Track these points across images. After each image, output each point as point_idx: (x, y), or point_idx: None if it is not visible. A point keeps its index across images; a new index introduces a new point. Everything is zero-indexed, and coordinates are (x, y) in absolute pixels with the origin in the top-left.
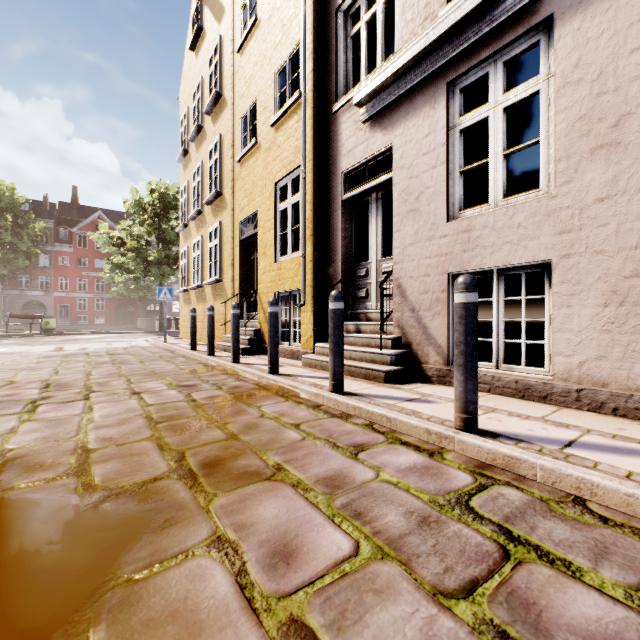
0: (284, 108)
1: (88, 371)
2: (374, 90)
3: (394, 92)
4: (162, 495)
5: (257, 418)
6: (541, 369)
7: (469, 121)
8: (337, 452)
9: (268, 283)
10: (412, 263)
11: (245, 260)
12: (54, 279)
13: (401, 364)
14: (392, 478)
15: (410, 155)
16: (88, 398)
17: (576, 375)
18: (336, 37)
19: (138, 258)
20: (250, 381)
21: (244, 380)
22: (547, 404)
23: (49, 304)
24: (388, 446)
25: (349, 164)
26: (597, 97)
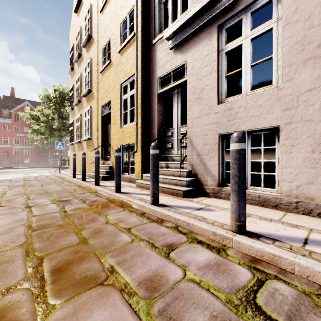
0: (125, 42)
1: (4, 191)
2: (176, 30)
3: (187, 31)
4: (6, 310)
5: (103, 224)
6: (273, 189)
7: (231, 47)
8: (155, 252)
9: (117, 140)
10: (198, 128)
11: (104, 127)
12: None
13: (192, 186)
14: (195, 277)
15: (196, 67)
16: None
17: (295, 193)
18: (155, 2)
19: (47, 126)
20: (104, 196)
21: (100, 196)
22: (278, 210)
23: None
24: (189, 245)
25: (162, 73)
26: (308, 29)
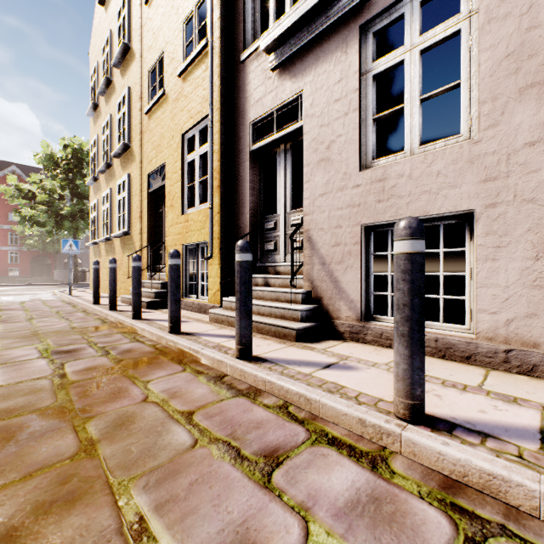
0: (191, 56)
1: None
2: (283, 33)
3: (304, 36)
4: None
5: (137, 404)
6: (461, 326)
7: (383, 65)
8: (241, 472)
9: (175, 235)
10: (323, 214)
11: (154, 213)
12: None
13: (312, 320)
14: (330, 539)
15: (321, 102)
16: None
17: (503, 334)
18: None
19: (50, 211)
20: (147, 342)
21: (141, 340)
22: (471, 365)
23: None
24: (312, 450)
25: (257, 114)
26: (527, 32)
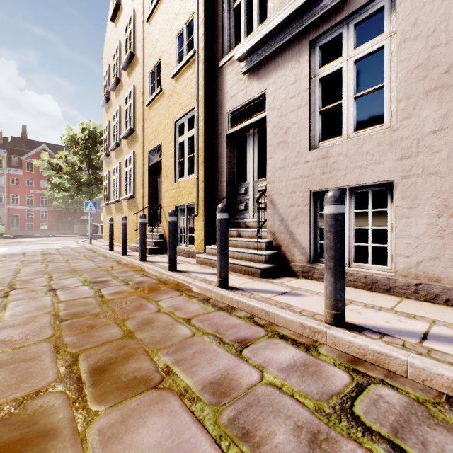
0: (182, 63)
1: (18, 269)
2: (252, 47)
3: (267, 49)
4: (38, 416)
5: (154, 313)
6: (384, 267)
7: (327, 71)
8: (223, 349)
9: (170, 199)
10: (281, 183)
11: (152, 181)
12: (7, 195)
13: (273, 262)
14: (276, 380)
15: (280, 98)
16: (7, 296)
17: (414, 272)
18: (222, 8)
19: (72, 180)
20: (153, 277)
21: (148, 276)
22: (390, 295)
23: (3, 214)
24: (268, 340)
25: (232, 106)
26: (431, 49)
